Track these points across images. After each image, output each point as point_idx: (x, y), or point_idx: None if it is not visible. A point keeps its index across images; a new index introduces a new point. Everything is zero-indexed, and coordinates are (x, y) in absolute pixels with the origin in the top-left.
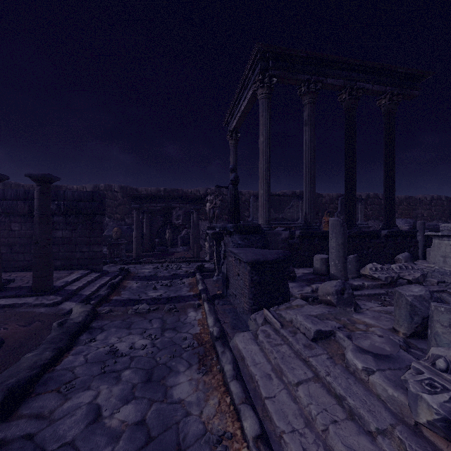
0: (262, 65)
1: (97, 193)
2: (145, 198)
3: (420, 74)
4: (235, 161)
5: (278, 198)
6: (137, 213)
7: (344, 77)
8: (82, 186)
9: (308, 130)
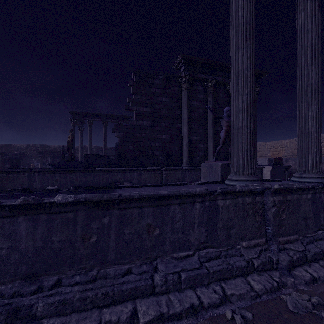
0: (72, 116)
1: (19, 154)
2: (44, 152)
3: (128, 116)
4: (81, 138)
5: (112, 151)
6: (41, 158)
7: (101, 118)
8: (21, 145)
9: (88, 134)
